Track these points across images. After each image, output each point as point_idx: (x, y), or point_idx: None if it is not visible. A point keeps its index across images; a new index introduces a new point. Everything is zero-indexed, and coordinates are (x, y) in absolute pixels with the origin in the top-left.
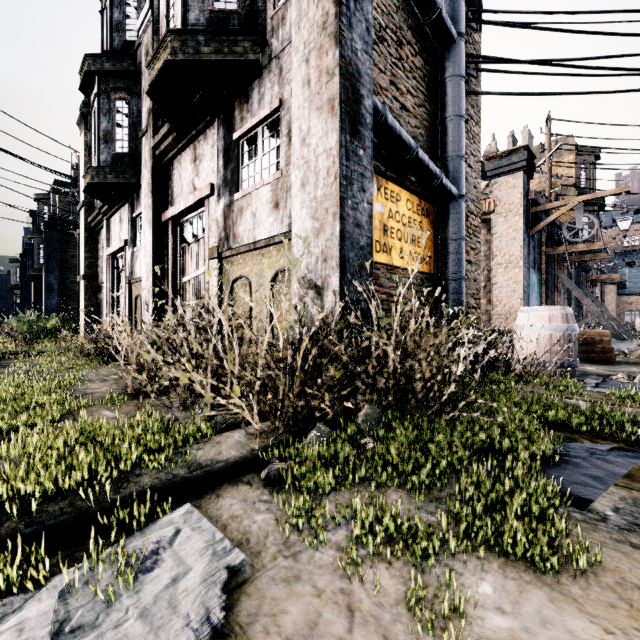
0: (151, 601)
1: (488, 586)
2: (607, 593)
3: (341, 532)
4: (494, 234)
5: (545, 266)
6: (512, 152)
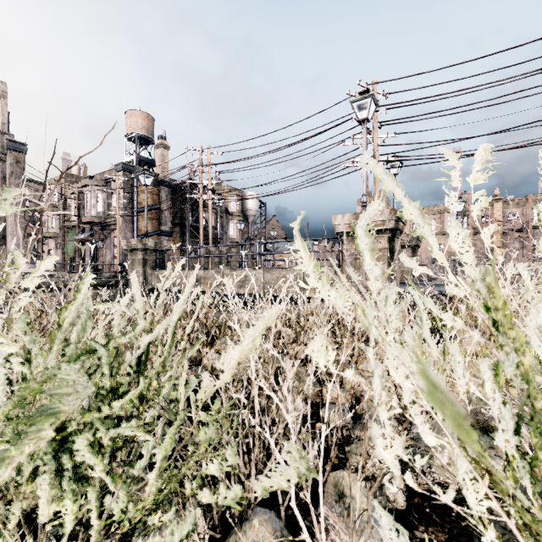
0: None
1: None
2: None
3: None
4: None
5: None
6: None
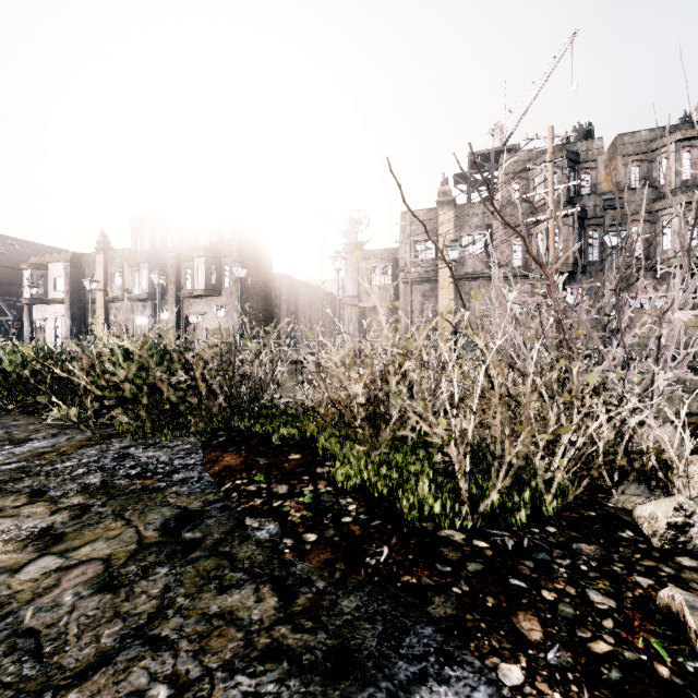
0: None
1: None
2: None
3: None
4: None
5: None
6: None
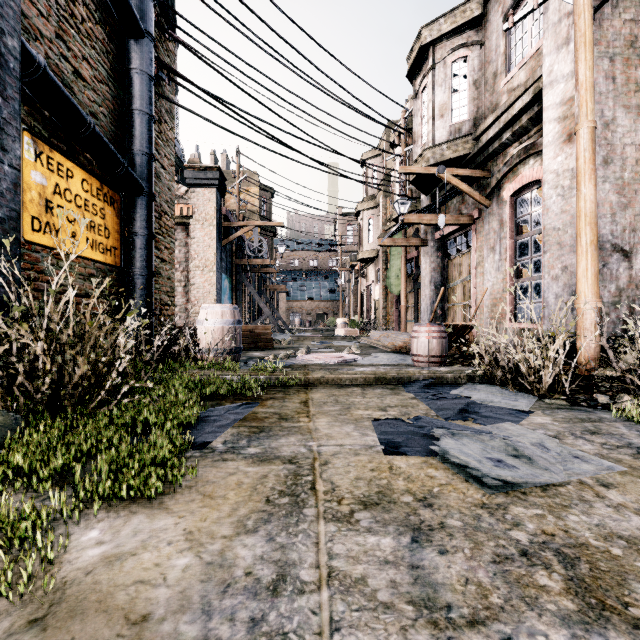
0: None
1: (96, 531)
2: (193, 495)
3: None
4: (193, 238)
5: (235, 273)
6: (208, 168)
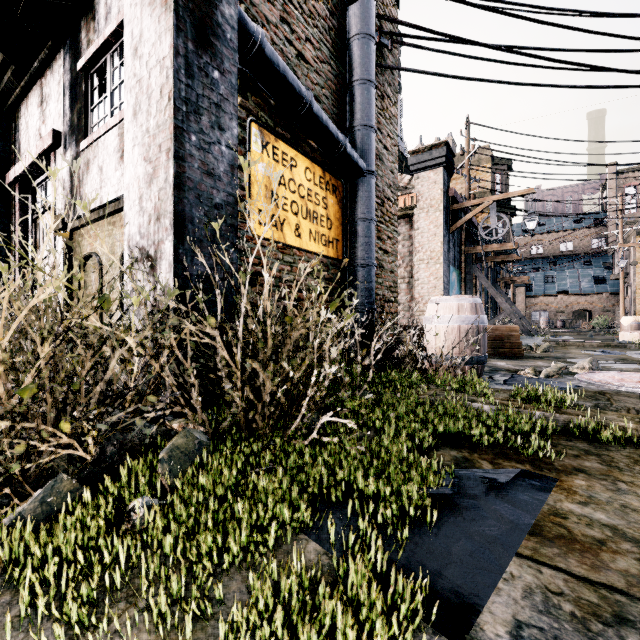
0: None
1: None
2: None
3: None
4: (417, 229)
5: (464, 265)
6: (433, 147)
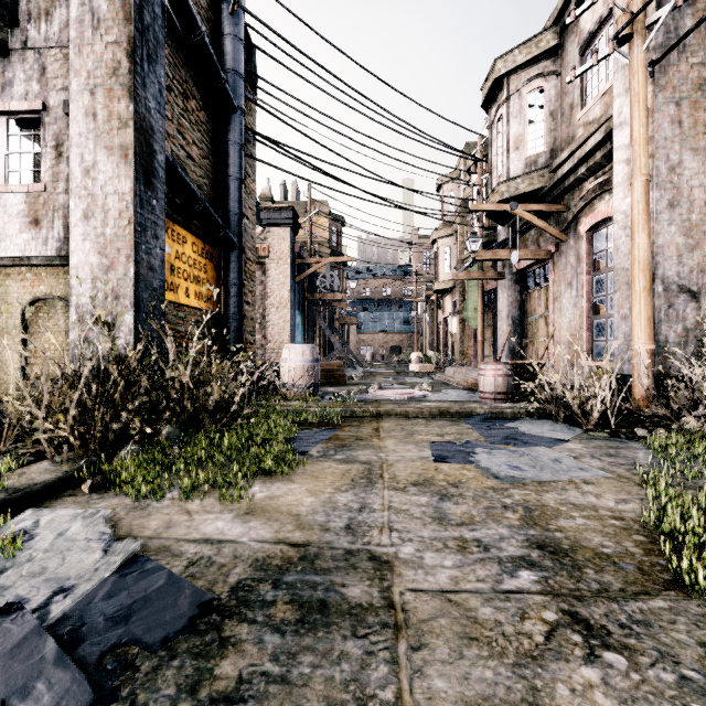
0: (49, 546)
1: (257, 488)
2: (305, 476)
3: (170, 494)
4: (268, 277)
5: (307, 309)
6: (282, 209)
